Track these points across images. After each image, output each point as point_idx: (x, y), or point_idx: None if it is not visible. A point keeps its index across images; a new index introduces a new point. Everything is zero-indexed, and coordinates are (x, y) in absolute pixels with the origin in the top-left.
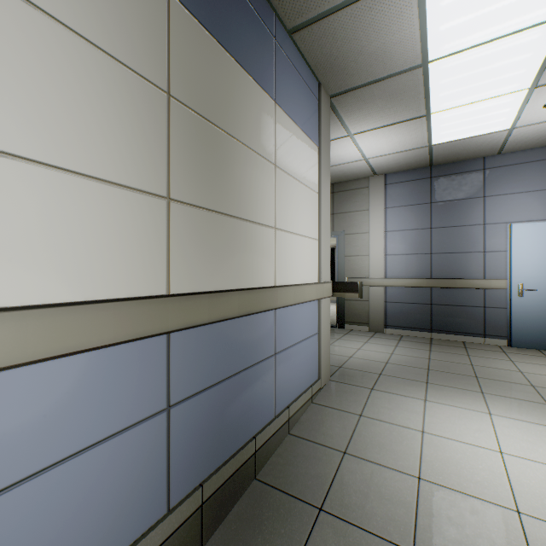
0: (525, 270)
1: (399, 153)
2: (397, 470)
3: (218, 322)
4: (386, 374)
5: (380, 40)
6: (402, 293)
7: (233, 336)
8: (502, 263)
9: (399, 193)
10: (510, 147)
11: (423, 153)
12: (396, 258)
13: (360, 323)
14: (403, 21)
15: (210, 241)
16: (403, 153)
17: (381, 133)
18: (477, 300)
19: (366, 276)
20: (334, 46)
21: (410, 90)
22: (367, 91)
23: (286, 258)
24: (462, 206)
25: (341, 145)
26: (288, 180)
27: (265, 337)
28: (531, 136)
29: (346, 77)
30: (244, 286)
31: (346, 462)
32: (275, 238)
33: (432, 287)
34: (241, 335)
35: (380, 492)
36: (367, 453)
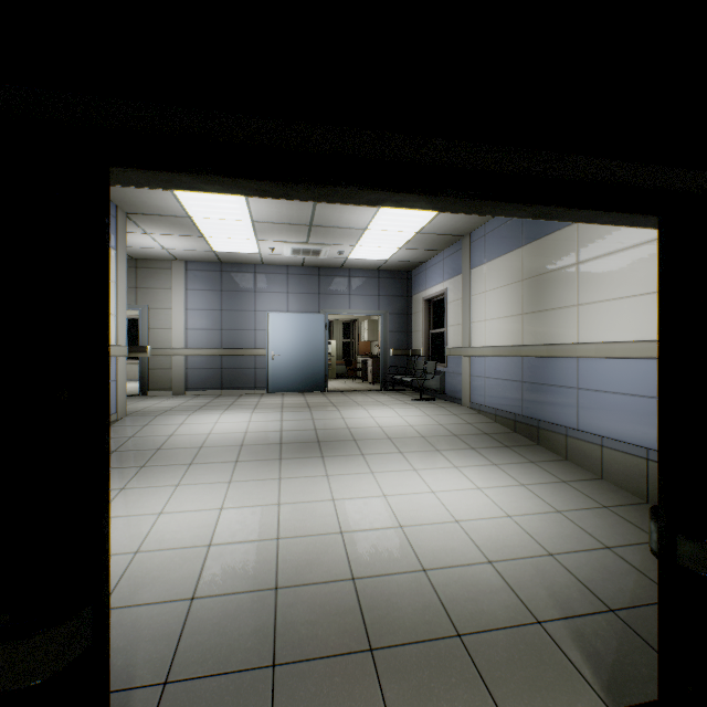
0: (275, 343)
1: (193, 251)
2: (161, 436)
3: None
4: (173, 410)
5: (158, 203)
6: (200, 360)
7: None
8: (265, 338)
9: (198, 279)
10: (267, 262)
11: (212, 254)
12: (196, 332)
13: (164, 389)
14: (170, 201)
15: None
16: (196, 252)
17: (174, 238)
18: (252, 364)
19: (170, 347)
20: (127, 197)
21: (186, 224)
22: (156, 218)
23: None
24: (243, 297)
25: (141, 237)
26: None
27: None
28: (275, 259)
29: (139, 209)
30: None
31: (133, 439)
32: None
33: (223, 355)
34: None
35: (150, 442)
36: (146, 435)
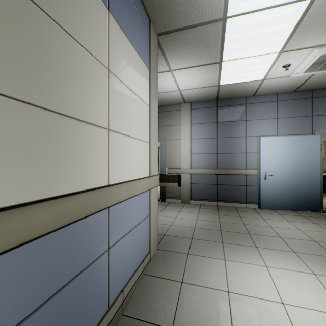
0: (267, 164)
1: (200, 88)
2: None
3: (15, 248)
4: (196, 237)
5: None
6: (200, 177)
7: (50, 252)
8: (255, 159)
9: (199, 115)
10: (260, 92)
11: (214, 90)
12: (197, 156)
13: (175, 198)
14: None
15: (3, 138)
16: (202, 89)
17: (191, 72)
18: (242, 182)
19: (179, 167)
20: None
21: (213, 39)
22: (184, 35)
23: (120, 158)
24: (234, 125)
25: (164, 77)
26: (123, 88)
27: (97, 236)
28: (271, 86)
29: (170, 18)
30: (68, 190)
31: None
32: (109, 139)
33: (218, 174)
34: (62, 246)
35: None
36: (190, 325)
